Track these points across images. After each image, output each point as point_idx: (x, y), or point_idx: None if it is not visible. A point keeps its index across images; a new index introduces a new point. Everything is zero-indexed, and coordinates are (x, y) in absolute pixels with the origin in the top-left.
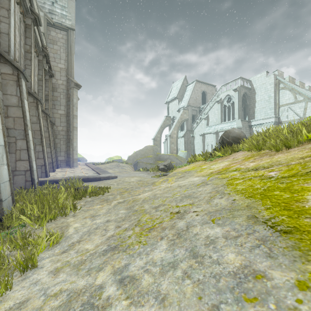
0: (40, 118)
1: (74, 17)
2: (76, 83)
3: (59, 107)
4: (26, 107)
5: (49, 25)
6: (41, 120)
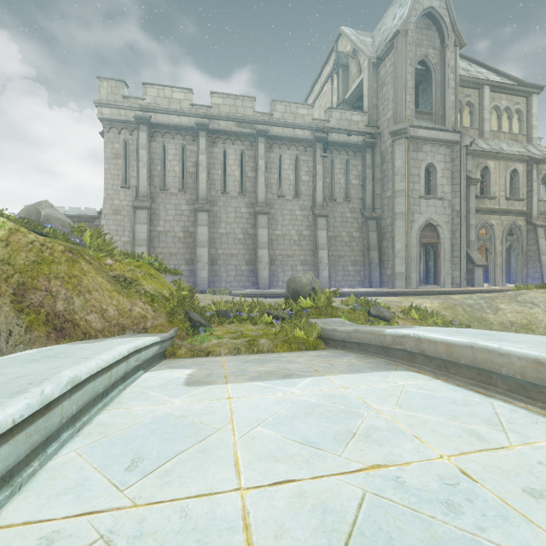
0: (256, 230)
1: None
2: (392, 132)
3: (387, 186)
4: (204, 231)
5: (379, 65)
6: (263, 231)
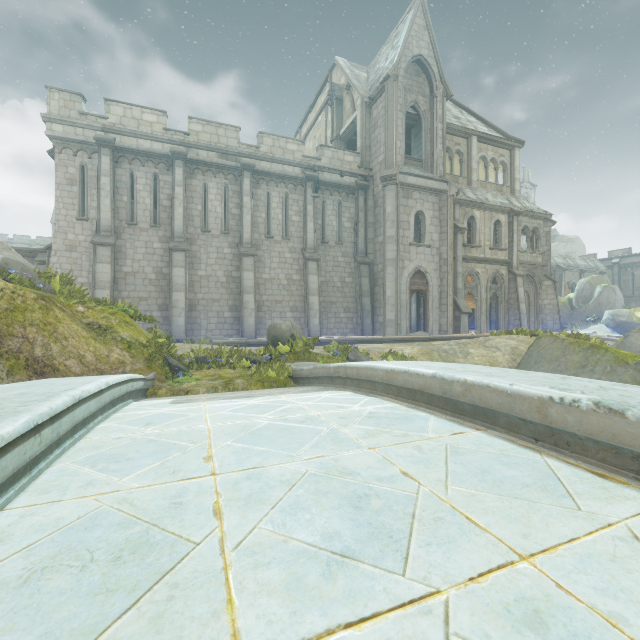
0: (241, 273)
1: (401, 44)
2: (383, 177)
3: (379, 231)
4: (181, 273)
5: (372, 106)
6: (249, 274)
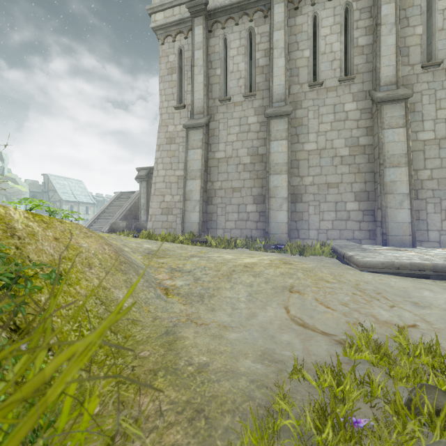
0: (379, 133)
1: None
2: None
3: None
4: (281, 149)
5: None
6: (395, 133)
